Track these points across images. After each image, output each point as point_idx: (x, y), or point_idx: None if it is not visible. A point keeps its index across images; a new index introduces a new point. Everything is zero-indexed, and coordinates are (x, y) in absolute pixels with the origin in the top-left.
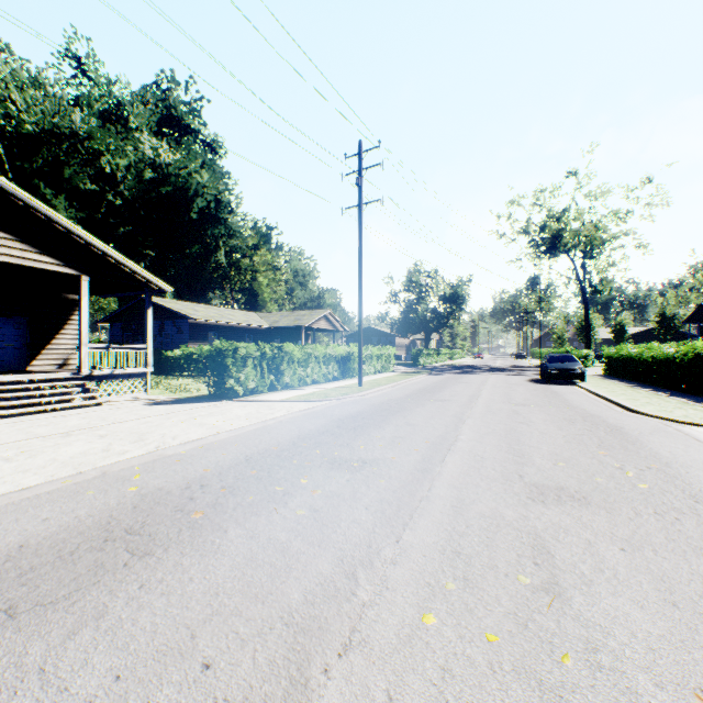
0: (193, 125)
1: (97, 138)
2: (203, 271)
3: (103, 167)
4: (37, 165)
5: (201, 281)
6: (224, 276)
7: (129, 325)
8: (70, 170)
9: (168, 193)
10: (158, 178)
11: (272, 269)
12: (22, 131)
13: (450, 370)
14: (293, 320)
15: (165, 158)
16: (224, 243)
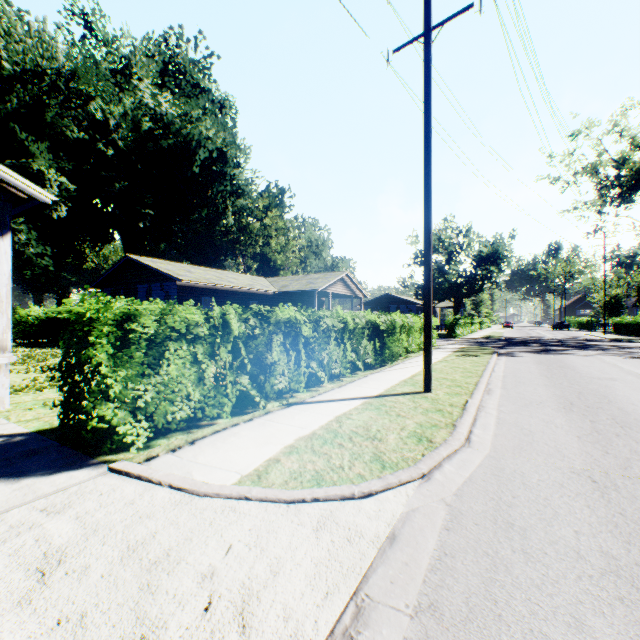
0: (203, 84)
1: (83, 78)
2: (214, 237)
3: (96, 115)
4: (13, 106)
5: (212, 248)
6: (234, 241)
7: (117, 290)
8: (52, 113)
9: (170, 147)
10: (158, 129)
11: (284, 233)
12: (3, 72)
13: (513, 346)
14: (305, 283)
15: (166, 109)
16: (232, 203)
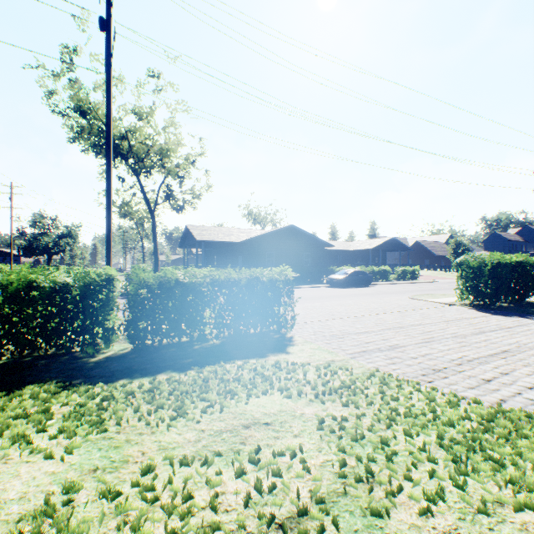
0: None
1: None
2: None
3: None
4: None
5: None
6: None
7: None
8: None
9: None
10: None
11: None
12: None
13: None
14: None
15: None
16: None
